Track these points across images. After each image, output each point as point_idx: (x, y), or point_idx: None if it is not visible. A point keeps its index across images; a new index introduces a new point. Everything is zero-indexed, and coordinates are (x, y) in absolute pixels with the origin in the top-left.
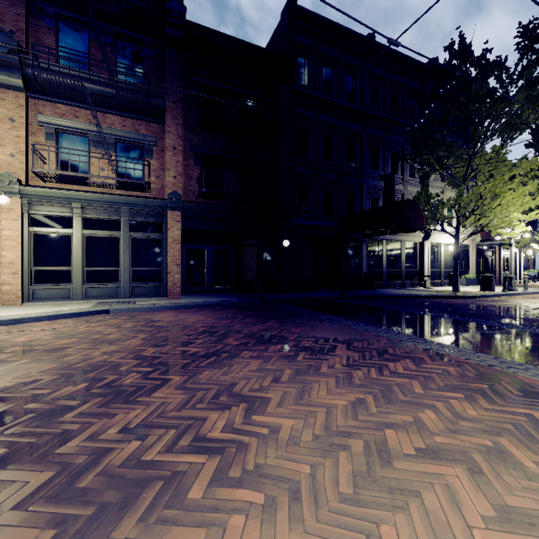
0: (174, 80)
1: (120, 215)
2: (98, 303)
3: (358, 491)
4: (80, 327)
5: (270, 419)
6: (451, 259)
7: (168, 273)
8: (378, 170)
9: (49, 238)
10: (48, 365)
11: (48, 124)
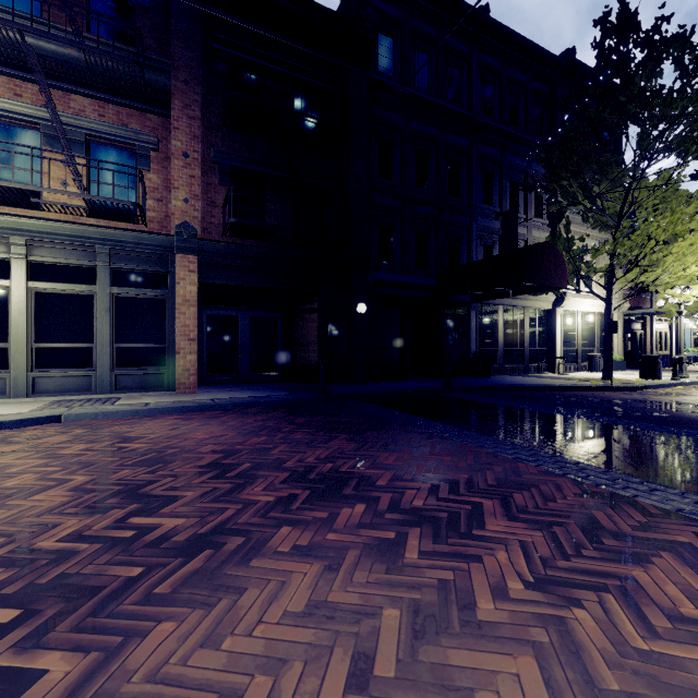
0: (186, 47)
1: (94, 258)
2: (51, 403)
3: None
4: None
5: None
6: (591, 334)
7: (176, 353)
8: (492, 205)
9: None
10: None
11: None
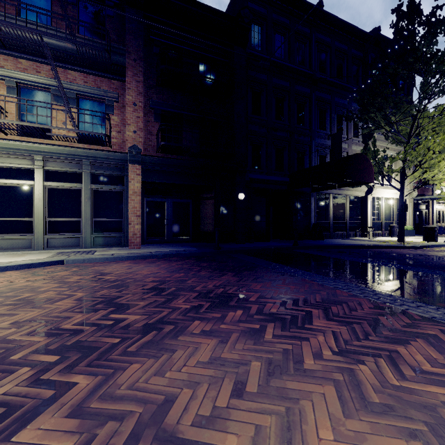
0: (135, 39)
1: (81, 167)
2: (57, 253)
3: None
4: (20, 281)
5: None
6: (391, 212)
7: (129, 224)
8: (325, 130)
9: (10, 190)
10: None
11: (9, 77)
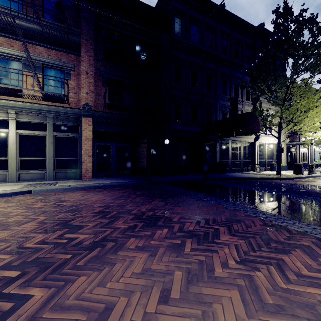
0: (87, 24)
1: (45, 119)
2: (27, 185)
3: None
4: None
5: None
6: (271, 153)
7: (82, 162)
8: (226, 95)
9: None
10: None
11: None
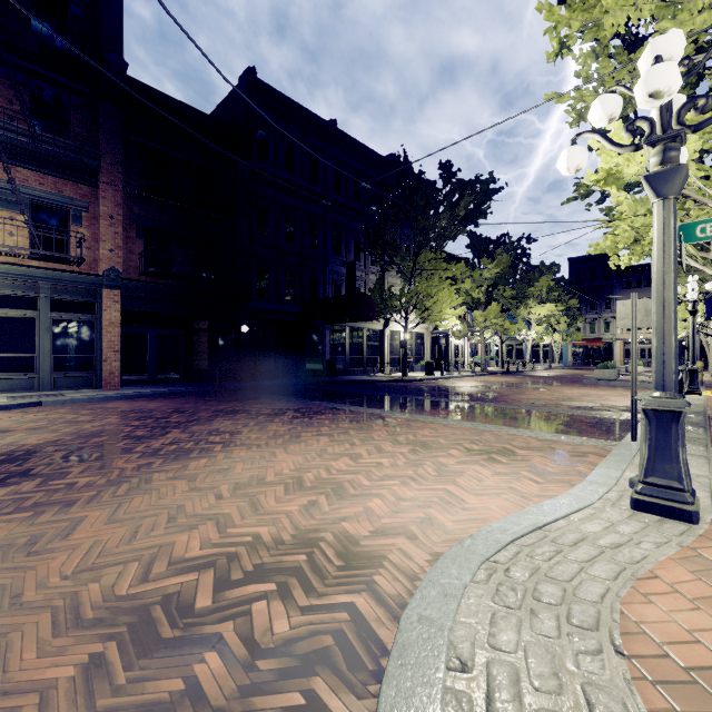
0: (111, 139)
1: (36, 291)
2: (11, 397)
3: (284, 443)
4: (28, 416)
5: (245, 435)
6: (409, 347)
7: (104, 361)
8: (341, 256)
9: None
10: (53, 434)
11: None
